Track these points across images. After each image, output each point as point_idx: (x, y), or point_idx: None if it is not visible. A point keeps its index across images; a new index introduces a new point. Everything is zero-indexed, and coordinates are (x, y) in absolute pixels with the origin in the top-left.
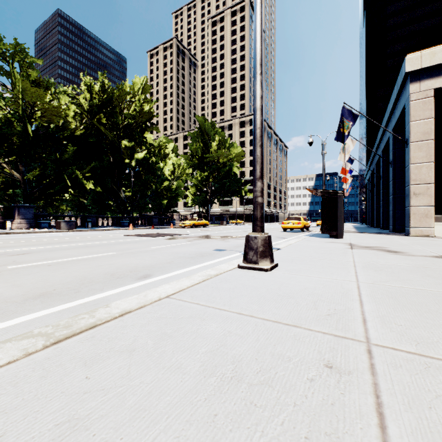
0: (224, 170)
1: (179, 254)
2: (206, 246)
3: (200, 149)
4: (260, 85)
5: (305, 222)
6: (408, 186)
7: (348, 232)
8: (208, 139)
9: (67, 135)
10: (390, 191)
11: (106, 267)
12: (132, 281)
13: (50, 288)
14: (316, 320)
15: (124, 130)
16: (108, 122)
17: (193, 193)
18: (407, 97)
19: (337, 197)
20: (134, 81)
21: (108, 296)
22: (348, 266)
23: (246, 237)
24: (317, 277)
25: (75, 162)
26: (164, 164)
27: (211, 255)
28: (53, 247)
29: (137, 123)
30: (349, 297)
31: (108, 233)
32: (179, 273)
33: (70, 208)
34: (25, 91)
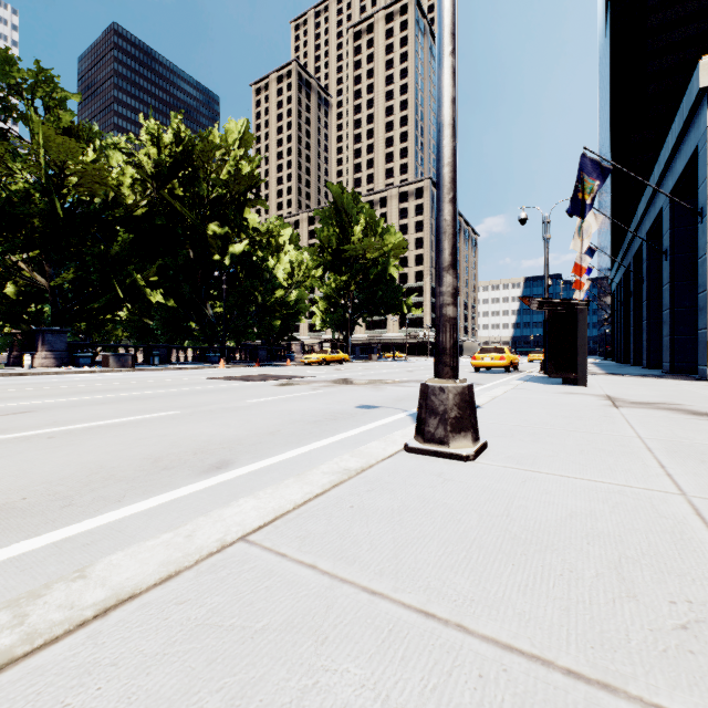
0: (373, 271)
1: (293, 415)
2: (344, 398)
3: (335, 237)
4: (451, 77)
5: (512, 357)
6: (704, 293)
7: (589, 373)
8: (348, 221)
9: (120, 215)
10: (664, 302)
11: (151, 443)
12: (189, 477)
13: (17, 493)
14: (659, 652)
15: (212, 206)
16: (185, 194)
17: (324, 309)
18: (701, 134)
19: (576, 311)
20: (227, 126)
21: (125, 520)
22: (635, 450)
23: (422, 387)
24: (583, 480)
25: (132, 259)
26: (277, 262)
27: (352, 417)
28: (80, 400)
29: (231, 195)
30: (698, 548)
31: (184, 374)
32: (286, 459)
33: (127, 334)
34: (52, 144)
